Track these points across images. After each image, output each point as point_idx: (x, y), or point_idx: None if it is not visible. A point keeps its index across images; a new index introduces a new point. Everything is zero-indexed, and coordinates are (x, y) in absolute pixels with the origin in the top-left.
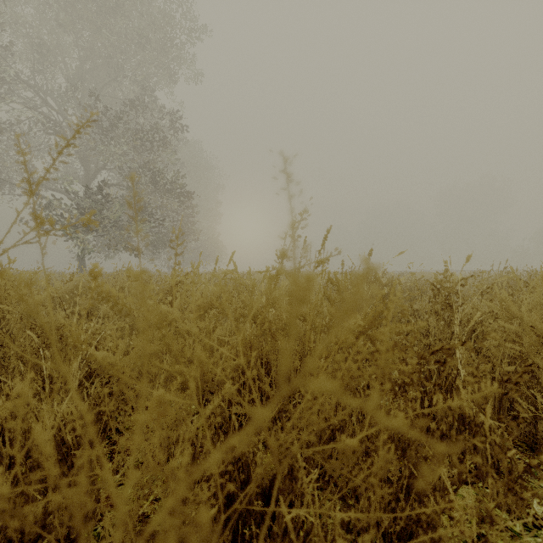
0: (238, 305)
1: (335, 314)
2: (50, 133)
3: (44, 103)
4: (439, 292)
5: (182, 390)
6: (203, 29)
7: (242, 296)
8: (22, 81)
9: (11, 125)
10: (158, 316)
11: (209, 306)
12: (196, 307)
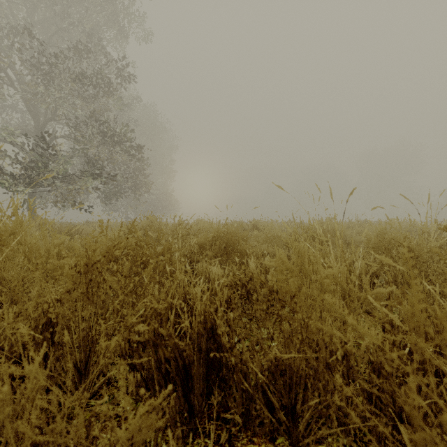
0: None
1: None
2: None
3: None
4: None
5: None
6: None
7: None
8: None
9: None
10: None
11: None
12: None
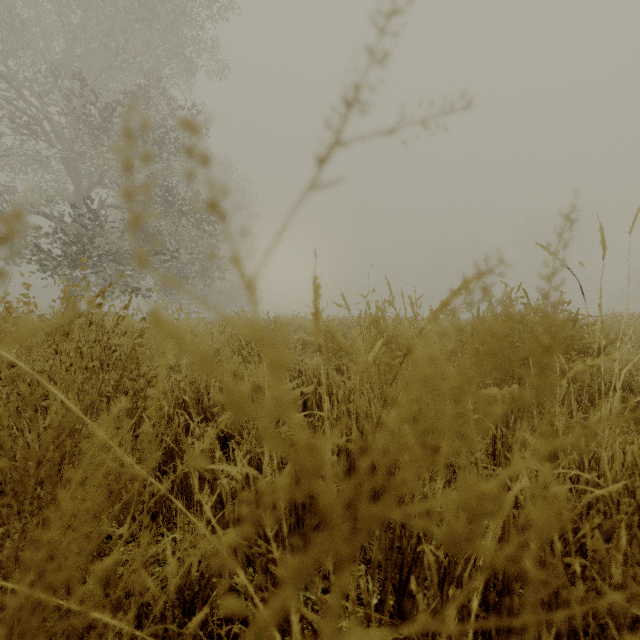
0: None
1: None
2: (23, 133)
3: (17, 93)
4: None
5: None
6: (229, 5)
7: None
8: None
9: None
10: None
11: None
12: None
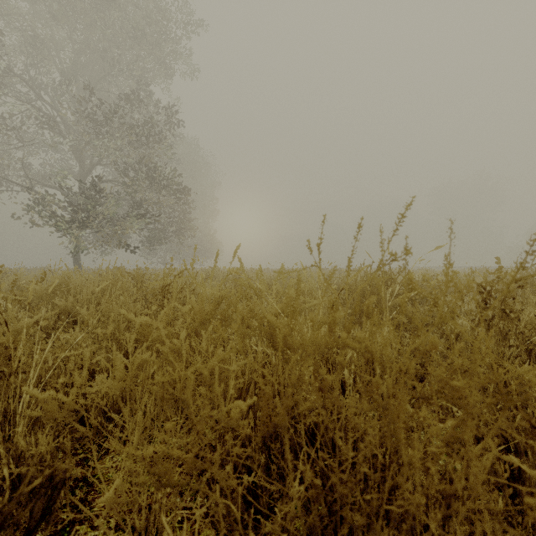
0: (245, 315)
1: (431, 349)
2: (44, 128)
3: (38, 97)
4: (490, 295)
5: (161, 486)
6: (199, 23)
7: (250, 303)
8: (15, 74)
9: (3, 119)
10: (134, 335)
11: (206, 316)
12: (189, 318)
